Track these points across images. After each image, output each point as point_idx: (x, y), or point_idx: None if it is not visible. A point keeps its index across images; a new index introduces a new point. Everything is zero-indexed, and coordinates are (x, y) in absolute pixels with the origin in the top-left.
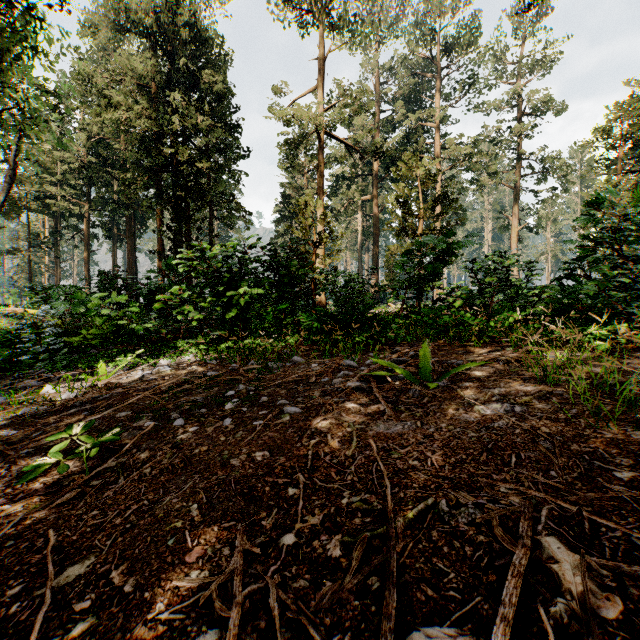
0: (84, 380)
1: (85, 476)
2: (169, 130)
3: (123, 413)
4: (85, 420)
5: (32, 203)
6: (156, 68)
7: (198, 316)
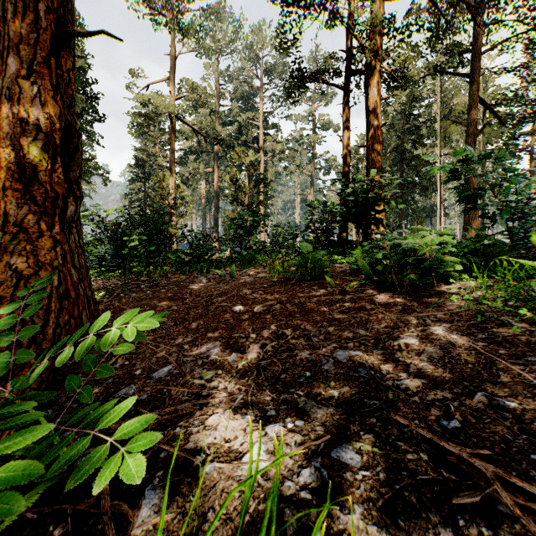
0: None
1: None
2: None
3: None
4: None
5: None
6: None
7: (97, 253)
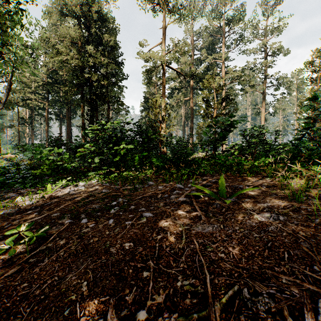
0: (39, 193)
1: (27, 255)
2: (87, 65)
3: (55, 214)
4: (32, 219)
5: (20, 102)
6: (81, 34)
7: (99, 159)
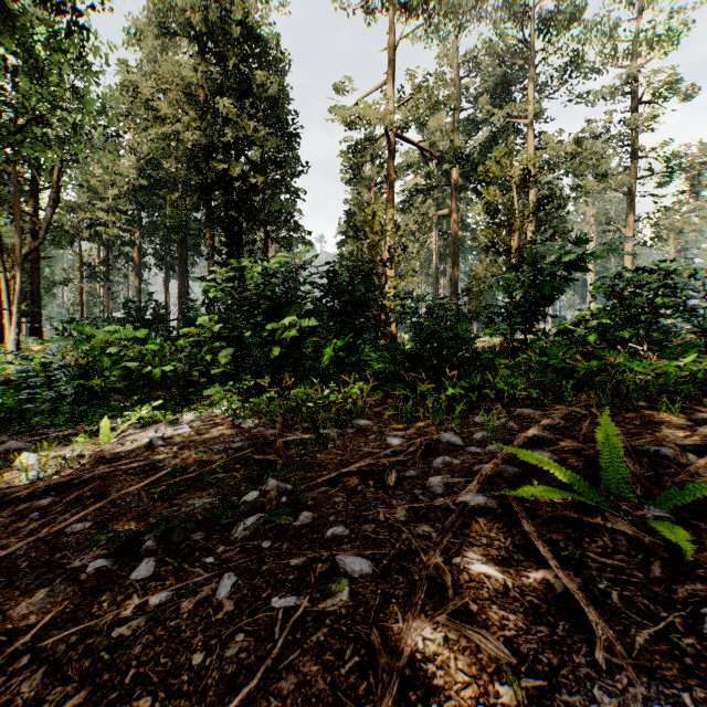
0: (83, 442)
1: None
2: (220, 143)
3: (78, 525)
4: None
5: (84, 231)
6: (205, 74)
7: (232, 356)
